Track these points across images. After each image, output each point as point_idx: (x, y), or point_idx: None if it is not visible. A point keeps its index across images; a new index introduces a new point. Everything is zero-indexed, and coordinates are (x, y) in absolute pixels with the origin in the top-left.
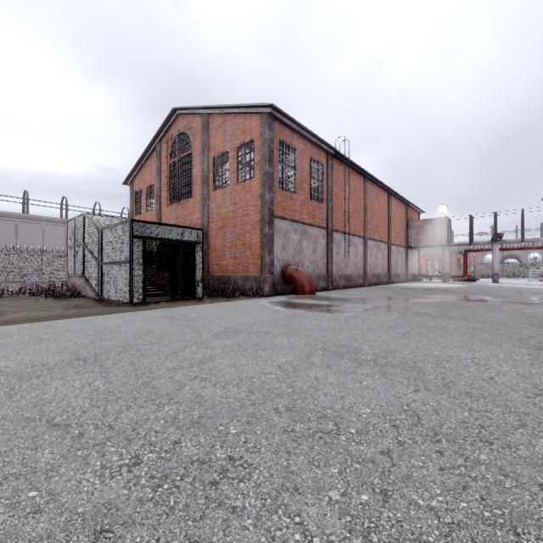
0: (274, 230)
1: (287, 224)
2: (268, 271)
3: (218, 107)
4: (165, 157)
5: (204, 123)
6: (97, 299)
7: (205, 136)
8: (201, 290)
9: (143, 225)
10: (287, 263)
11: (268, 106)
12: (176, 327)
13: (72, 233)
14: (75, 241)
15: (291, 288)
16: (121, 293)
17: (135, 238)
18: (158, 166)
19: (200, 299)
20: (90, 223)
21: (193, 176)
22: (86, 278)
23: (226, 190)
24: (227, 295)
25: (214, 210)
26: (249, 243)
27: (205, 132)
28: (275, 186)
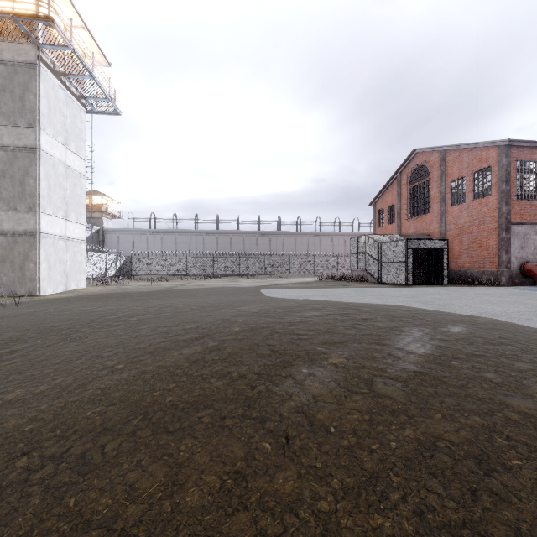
0: (511, 234)
1: (525, 228)
2: (505, 266)
3: (455, 145)
4: (405, 184)
5: (442, 157)
6: (377, 283)
7: (442, 166)
8: (446, 279)
9: (412, 241)
10: (525, 260)
11: (505, 141)
12: (450, 291)
13: (354, 245)
14: (358, 250)
15: (530, 281)
16: (398, 279)
17: (408, 249)
18: (398, 191)
19: (446, 285)
20: (371, 240)
21: (430, 196)
22: (368, 271)
23: (463, 206)
24: (467, 284)
25: (450, 222)
26: (486, 245)
27: (442, 164)
28: (512, 199)
